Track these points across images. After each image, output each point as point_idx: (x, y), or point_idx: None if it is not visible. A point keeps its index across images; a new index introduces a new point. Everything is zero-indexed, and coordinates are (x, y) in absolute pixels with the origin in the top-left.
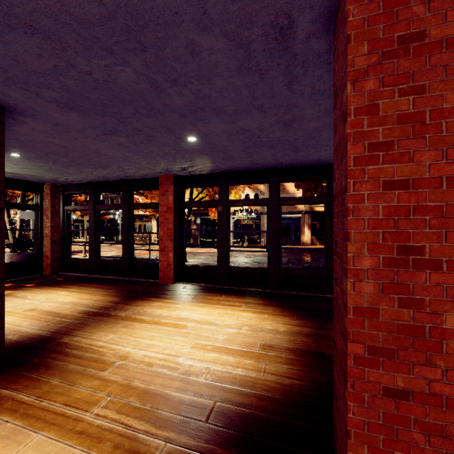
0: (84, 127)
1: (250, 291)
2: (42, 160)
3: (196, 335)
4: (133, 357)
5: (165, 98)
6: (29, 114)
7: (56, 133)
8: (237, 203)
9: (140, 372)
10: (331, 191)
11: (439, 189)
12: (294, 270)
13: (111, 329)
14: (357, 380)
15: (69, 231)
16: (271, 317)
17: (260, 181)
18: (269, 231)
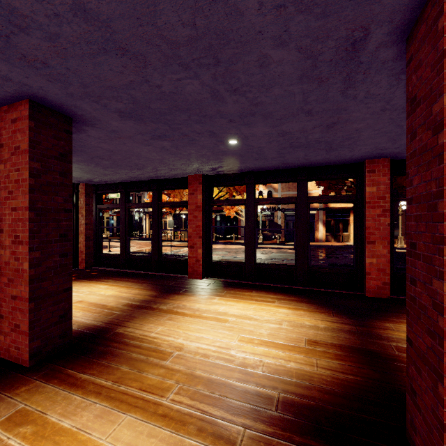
0: (136, 133)
1: (279, 288)
2: (86, 163)
3: (240, 329)
4: (187, 348)
5: (220, 106)
6: (91, 123)
7: (108, 139)
8: (265, 202)
9: (199, 362)
10: (361, 190)
11: None
12: (322, 267)
13: (158, 321)
14: None
15: (100, 228)
16: (307, 313)
17: (288, 180)
18: (297, 229)
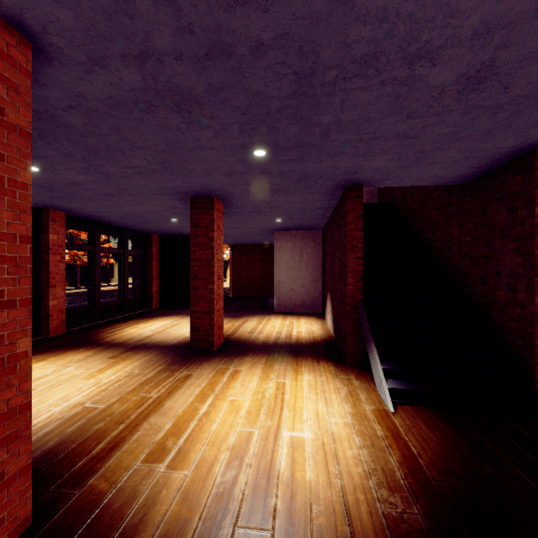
0: None
1: None
2: None
3: (64, 380)
4: (82, 401)
5: (112, 166)
6: None
7: None
8: None
9: (114, 391)
10: (40, 235)
11: (221, 262)
12: None
13: None
14: (216, 310)
15: None
16: (60, 356)
17: None
18: None
